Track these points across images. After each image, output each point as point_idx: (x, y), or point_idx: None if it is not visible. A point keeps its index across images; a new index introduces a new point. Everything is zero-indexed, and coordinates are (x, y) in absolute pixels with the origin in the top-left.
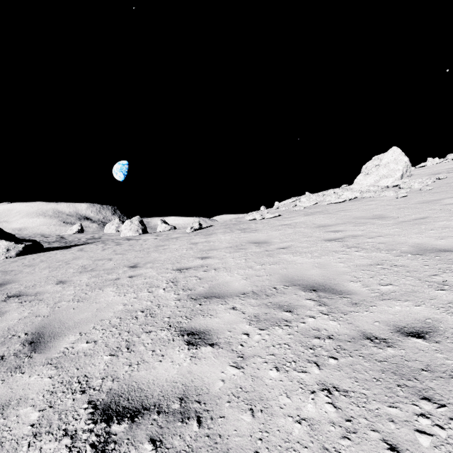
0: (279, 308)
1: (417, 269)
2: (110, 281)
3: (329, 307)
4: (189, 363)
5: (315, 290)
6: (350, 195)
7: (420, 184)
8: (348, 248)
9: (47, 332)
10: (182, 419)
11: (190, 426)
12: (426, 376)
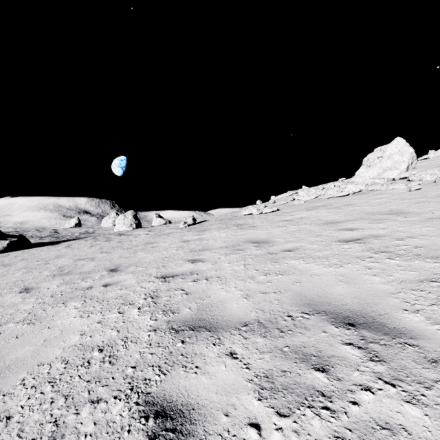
0: (303, 360)
1: None
2: (80, 291)
3: (390, 366)
4: None
5: (353, 325)
6: (354, 188)
7: (433, 176)
8: (376, 253)
9: None
10: None
11: None
12: None
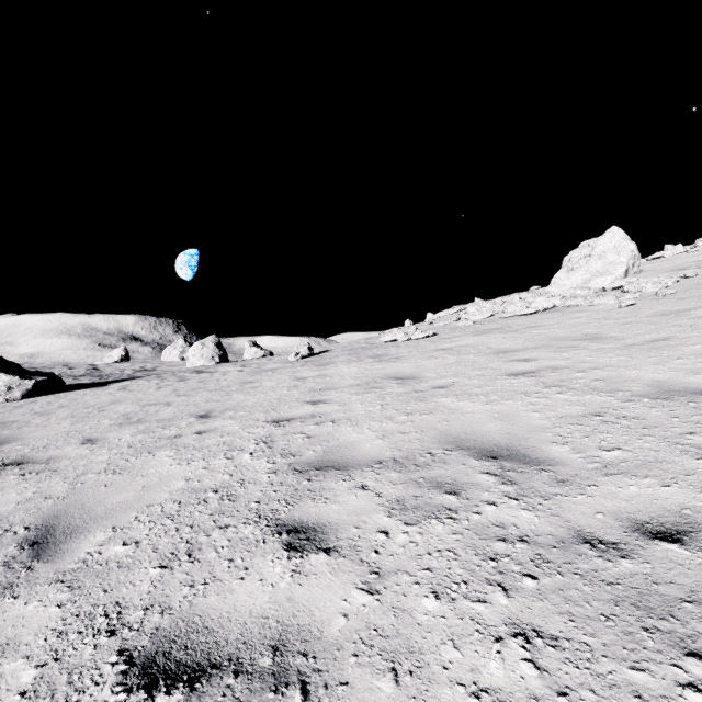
0: (437, 487)
1: (661, 423)
2: (167, 439)
3: (519, 487)
4: (289, 583)
5: (495, 457)
6: (545, 302)
7: (656, 285)
8: (546, 388)
9: (61, 525)
10: (275, 686)
11: (288, 700)
12: (691, 613)
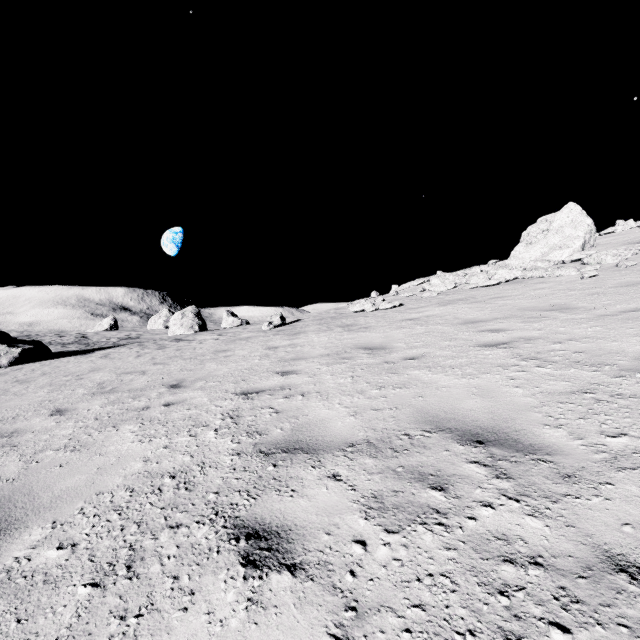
0: (419, 480)
1: None
2: (134, 412)
3: (517, 482)
4: (242, 620)
5: (482, 442)
6: (507, 274)
7: (616, 257)
8: (523, 361)
9: None
10: None
11: None
12: None
